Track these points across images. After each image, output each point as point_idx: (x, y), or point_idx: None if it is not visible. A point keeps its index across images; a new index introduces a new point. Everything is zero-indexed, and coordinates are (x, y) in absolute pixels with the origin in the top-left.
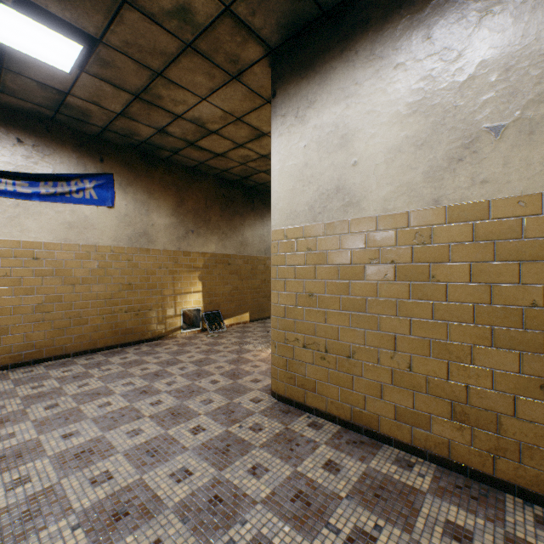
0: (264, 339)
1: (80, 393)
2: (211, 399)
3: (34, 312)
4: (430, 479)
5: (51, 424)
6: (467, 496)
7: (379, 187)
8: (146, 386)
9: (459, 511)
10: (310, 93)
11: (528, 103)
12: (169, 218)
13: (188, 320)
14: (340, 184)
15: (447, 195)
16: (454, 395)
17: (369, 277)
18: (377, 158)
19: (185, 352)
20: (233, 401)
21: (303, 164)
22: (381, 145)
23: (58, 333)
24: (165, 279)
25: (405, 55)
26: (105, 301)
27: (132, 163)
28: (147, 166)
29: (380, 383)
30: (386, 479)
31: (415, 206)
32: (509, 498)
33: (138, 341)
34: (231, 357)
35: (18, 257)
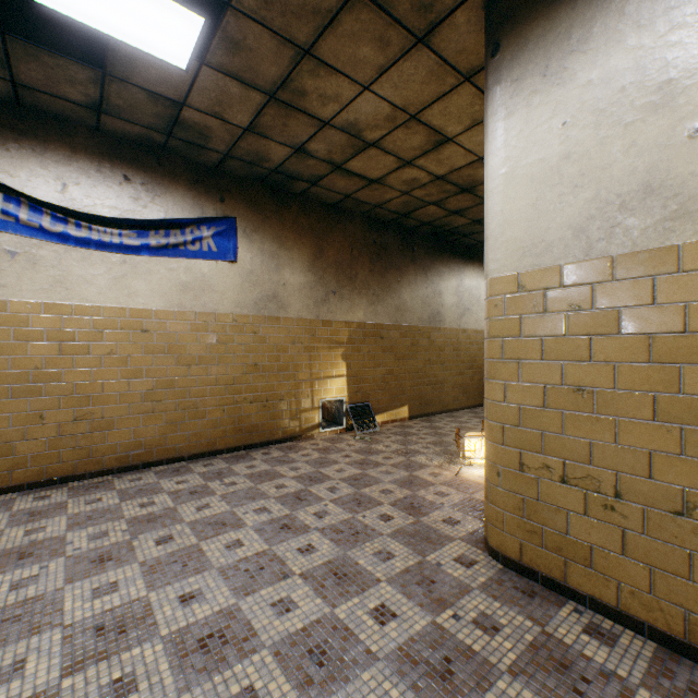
0: (439, 447)
1: (199, 519)
2: (388, 550)
3: (143, 401)
4: None
5: (164, 572)
6: None
7: None
8: (287, 516)
9: None
10: (577, 26)
11: None
12: (304, 275)
13: (326, 415)
14: (653, 178)
15: None
16: None
17: None
18: None
19: (330, 462)
20: (426, 559)
21: (561, 156)
22: None
23: (170, 429)
24: (299, 358)
25: None
26: (226, 387)
27: (258, 202)
28: (277, 204)
29: None
30: None
31: None
32: None
33: (265, 442)
34: (399, 475)
35: (124, 330)
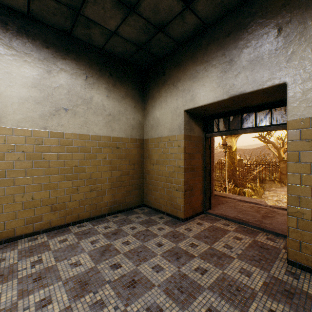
0: None
1: None
2: None
3: None
4: (47, 237)
5: None
6: (60, 233)
7: (15, 114)
8: None
9: (60, 237)
10: None
11: (74, 105)
12: None
13: None
14: None
15: (50, 127)
16: (52, 202)
17: (8, 159)
18: (14, 99)
19: None
20: None
21: None
22: (16, 93)
23: None
24: None
25: (30, 59)
26: None
27: None
28: None
29: (16, 211)
30: (31, 247)
31: (36, 128)
32: (70, 227)
33: None
34: None
35: None
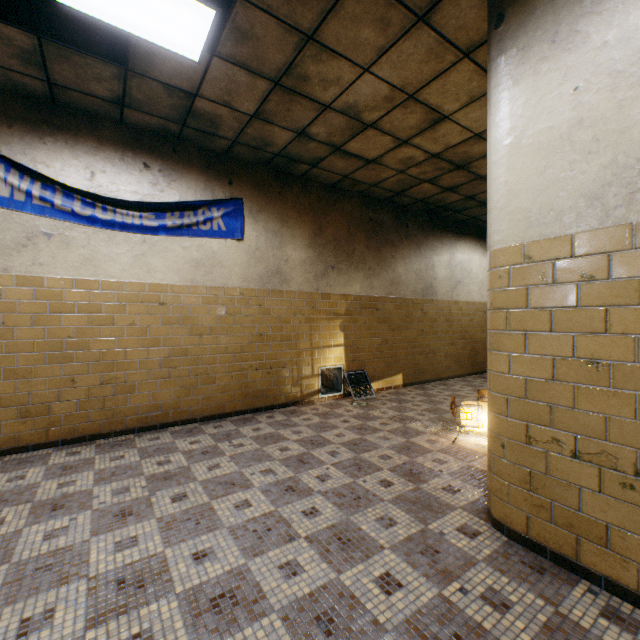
0: (434, 415)
1: (210, 479)
2: (390, 516)
3: (160, 367)
4: None
5: (179, 529)
6: None
7: None
8: (291, 478)
9: None
10: None
11: None
12: (305, 252)
13: (325, 381)
14: None
15: None
16: None
17: None
18: None
19: (330, 427)
20: (428, 527)
21: (572, 122)
22: None
23: (184, 393)
24: (300, 328)
25: None
26: (234, 355)
27: (263, 184)
28: (280, 186)
29: None
30: None
31: None
32: None
33: (269, 406)
34: (396, 441)
35: (144, 303)
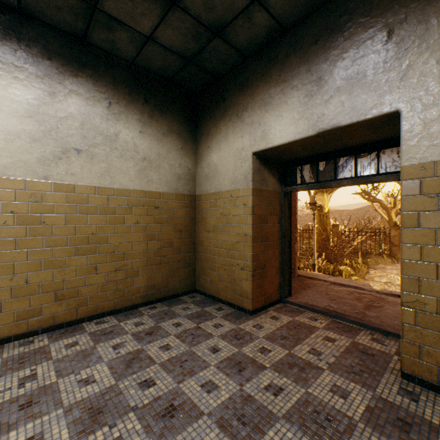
0: None
1: None
2: None
3: None
4: (48, 339)
5: None
6: (69, 333)
7: (0, 156)
8: None
9: (69, 339)
10: None
11: (91, 145)
12: None
13: None
14: None
15: (54, 176)
16: (58, 287)
17: None
18: None
19: None
20: None
21: None
22: (2, 126)
23: None
24: None
25: (24, 75)
26: None
27: None
28: None
29: (1, 302)
30: (22, 354)
31: (32, 177)
32: (85, 324)
33: None
34: None
35: None
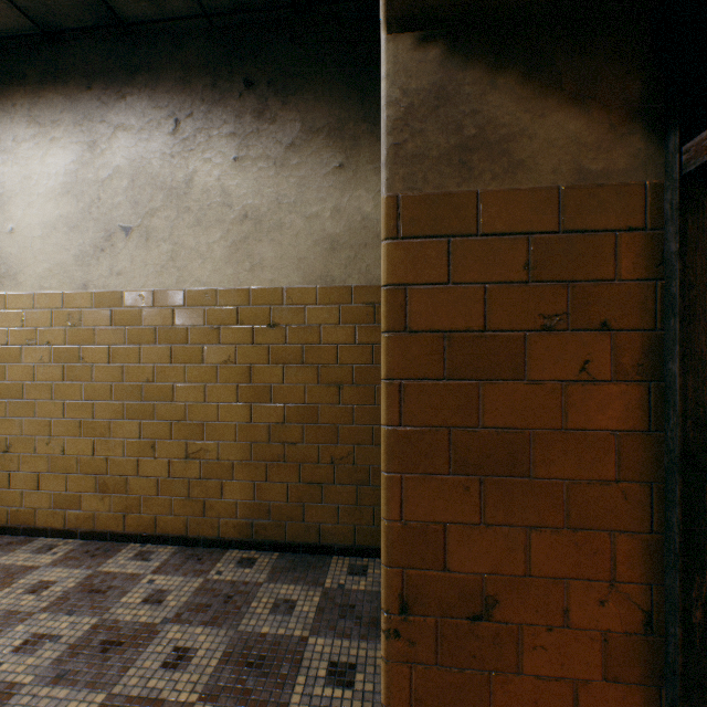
0: None
1: None
2: None
3: None
4: (62, 554)
5: None
6: (89, 556)
7: (37, 262)
8: None
9: (64, 570)
10: None
11: (146, 214)
12: None
13: None
14: None
15: (94, 281)
16: (99, 469)
17: (27, 359)
18: (35, 231)
19: None
20: None
21: None
22: (39, 218)
23: None
24: None
25: (60, 132)
26: None
27: None
28: None
29: (38, 474)
30: (3, 569)
31: (69, 287)
32: (131, 546)
33: None
34: None
35: None
